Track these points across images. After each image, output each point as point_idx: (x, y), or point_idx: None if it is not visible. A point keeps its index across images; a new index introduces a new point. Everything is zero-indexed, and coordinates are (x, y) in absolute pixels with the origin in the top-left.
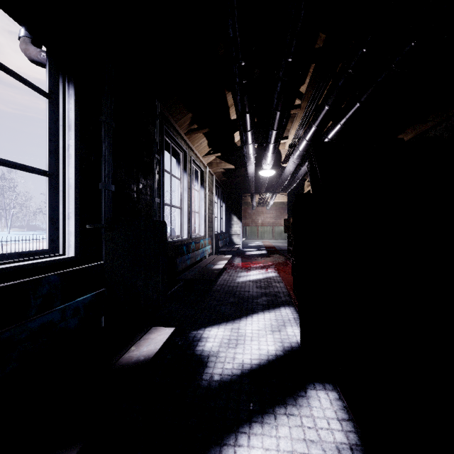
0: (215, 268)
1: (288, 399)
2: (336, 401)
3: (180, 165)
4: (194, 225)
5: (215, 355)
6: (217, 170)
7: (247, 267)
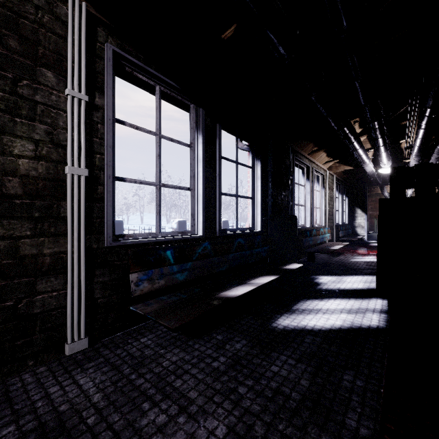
0: (331, 248)
1: (359, 298)
2: (386, 303)
3: (304, 176)
4: (316, 218)
5: (324, 283)
6: (337, 171)
7: (364, 254)
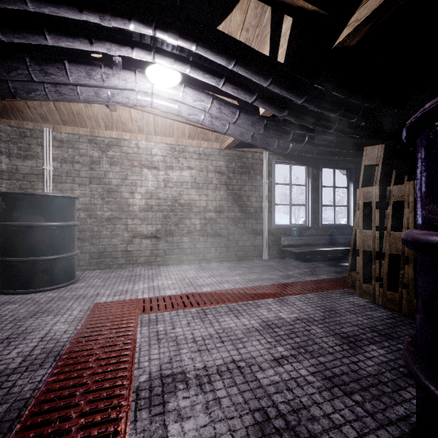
0: None
1: None
2: None
3: None
4: None
5: None
6: None
7: None
